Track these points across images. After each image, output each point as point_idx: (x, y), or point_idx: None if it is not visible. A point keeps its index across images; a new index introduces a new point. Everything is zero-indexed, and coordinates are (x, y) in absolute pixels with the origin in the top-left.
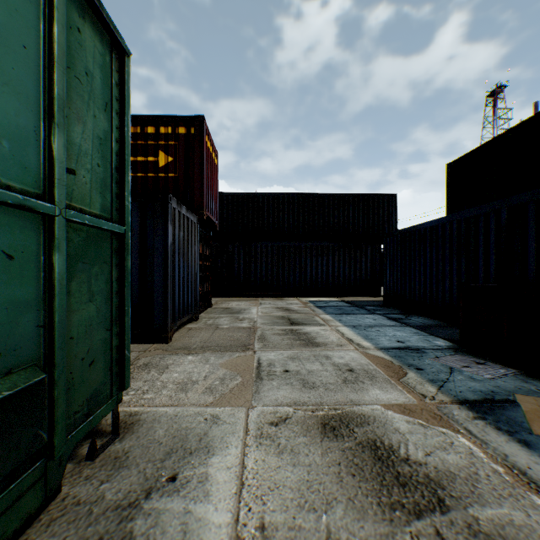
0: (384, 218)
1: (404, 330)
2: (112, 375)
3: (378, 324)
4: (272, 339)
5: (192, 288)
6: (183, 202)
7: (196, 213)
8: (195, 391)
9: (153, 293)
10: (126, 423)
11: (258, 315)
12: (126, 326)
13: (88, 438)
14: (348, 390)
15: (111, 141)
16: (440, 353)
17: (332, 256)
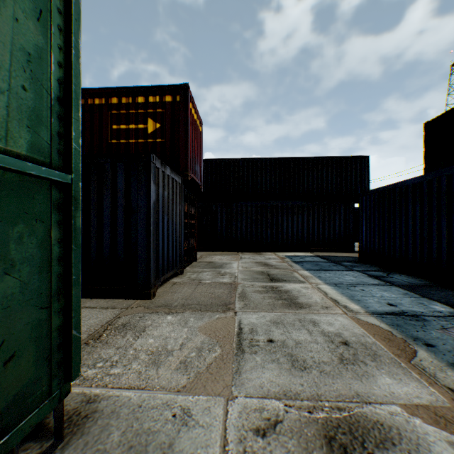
0: (356, 179)
1: (390, 290)
2: (51, 366)
3: (360, 282)
4: (253, 297)
5: (177, 245)
6: (169, 165)
7: (181, 174)
8: (168, 365)
9: (137, 250)
10: (79, 414)
11: (239, 270)
12: (75, 300)
13: (26, 440)
14: (348, 374)
15: (50, 63)
16: (444, 321)
17: (306, 214)
